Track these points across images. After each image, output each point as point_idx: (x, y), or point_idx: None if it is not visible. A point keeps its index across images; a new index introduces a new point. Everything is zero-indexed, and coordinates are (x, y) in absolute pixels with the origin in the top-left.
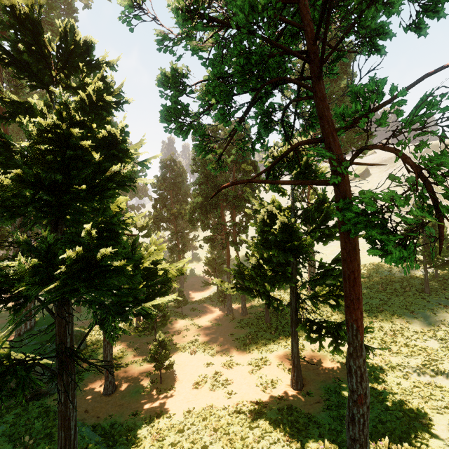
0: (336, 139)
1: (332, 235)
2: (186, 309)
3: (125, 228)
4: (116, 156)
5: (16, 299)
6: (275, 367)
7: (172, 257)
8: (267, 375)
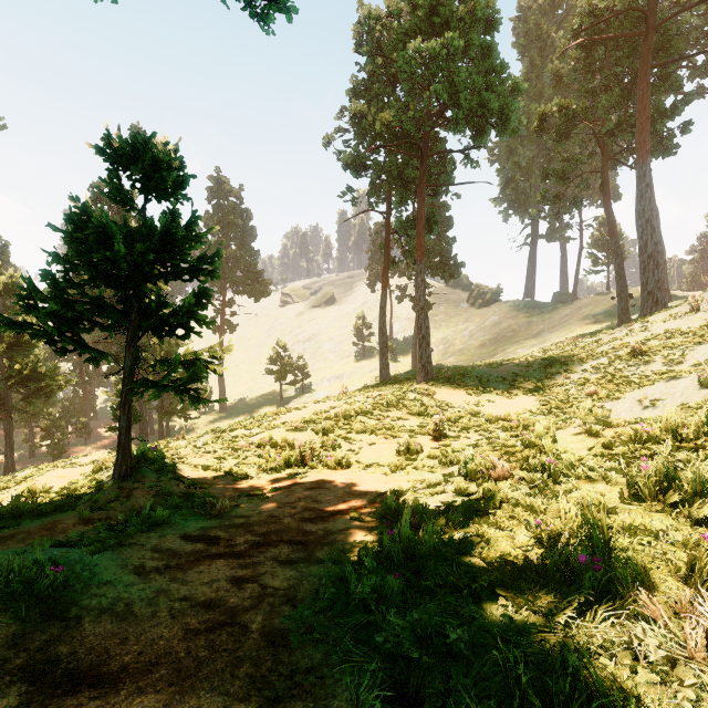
0: None
1: None
2: (91, 440)
3: None
4: None
5: None
6: None
7: (76, 391)
8: None
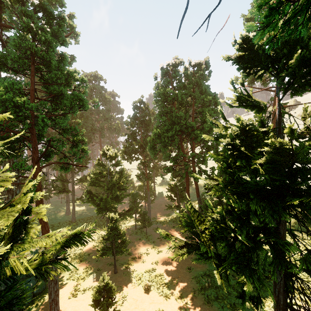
0: None
1: None
2: (151, 228)
3: None
4: None
5: None
6: None
7: (143, 181)
8: None
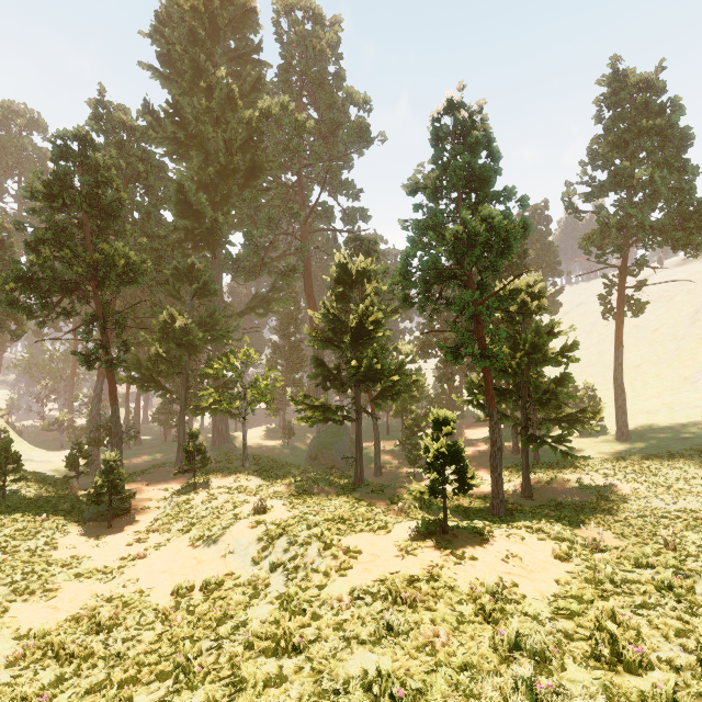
0: (476, 308)
1: (548, 360)
2: None
3: (385, 353)
4: (378, 322)
5: (340, 384)
6: (516, 485)
7: (443, 388)
8: (505, 488)
